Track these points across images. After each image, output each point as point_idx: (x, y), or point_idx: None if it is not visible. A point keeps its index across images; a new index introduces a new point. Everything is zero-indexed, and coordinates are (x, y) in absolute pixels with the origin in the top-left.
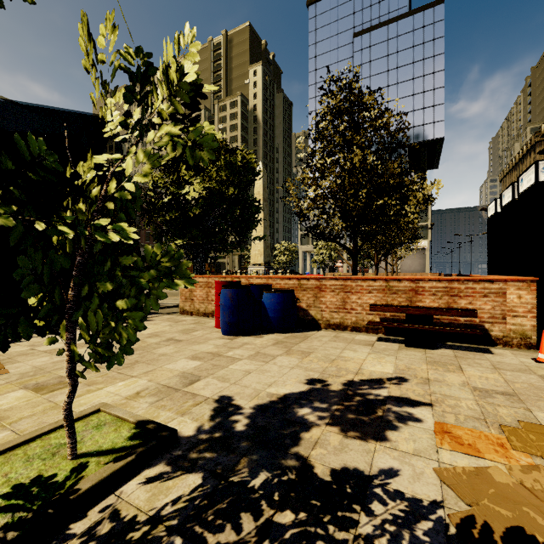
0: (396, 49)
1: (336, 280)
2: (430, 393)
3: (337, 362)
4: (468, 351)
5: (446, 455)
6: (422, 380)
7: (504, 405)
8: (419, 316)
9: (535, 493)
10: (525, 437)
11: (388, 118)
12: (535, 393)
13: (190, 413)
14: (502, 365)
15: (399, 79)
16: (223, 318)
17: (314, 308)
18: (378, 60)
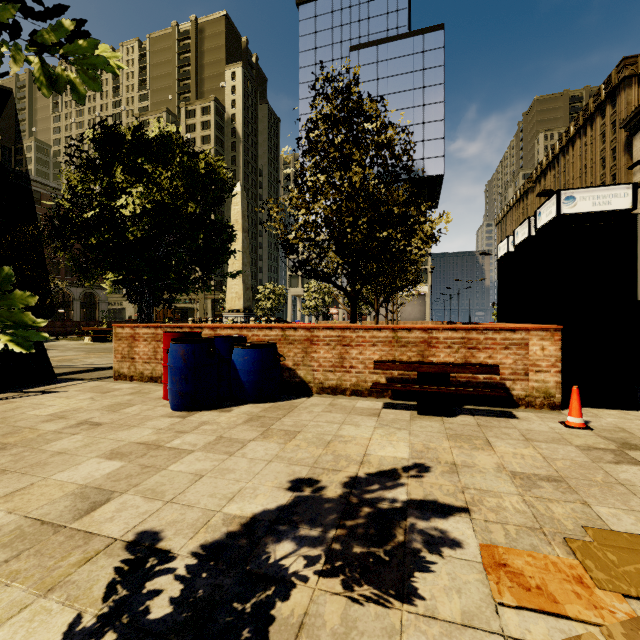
0: (396, 72)
1: (331, 330)
2: (462, 488)
3: (333, 446)
4: (491, 416)
5: (511, 616)
6: (448, 466)
7: (556, 500)
8: (433, 375)
9: None
10: (604, 558)
11: (392, 135)
12: (582, 475)
13: (66, 585)
14: (533, 435)
15: (399, 105)
16: (173, 386)
17: (304, 367)
18: (377, 81)
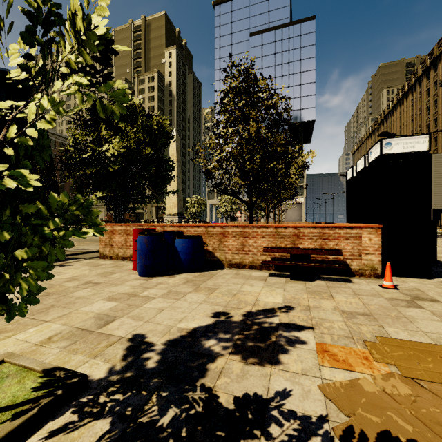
0: (281, 50)
1: (236, 228)
2: (311, 318)
3: (237, 296)
4: (336, 281)
5: (327, 371)
6: (305, 307)
7: (364, 324)
8: (300, 255)
9: (394, 398)
10: (382, 349)
11: (277, 100)
12: (384, 313)
13: (103, 354)
14: (360, 292)
15: (283, 73)
16: (140, 261)
17: (219, 251)
18: (268, 56)
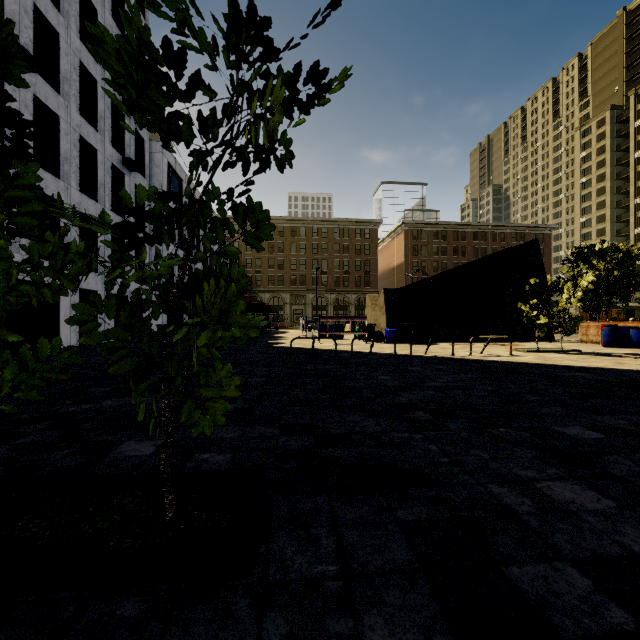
0: None
1: None
2: None
3: None
4: None
5: None
6: None
7: None
8: None
9: None
10: None
11: None
12: None
13: (585, 351)
14: None
15: None
16: (603, 340)
17: None
18: None
